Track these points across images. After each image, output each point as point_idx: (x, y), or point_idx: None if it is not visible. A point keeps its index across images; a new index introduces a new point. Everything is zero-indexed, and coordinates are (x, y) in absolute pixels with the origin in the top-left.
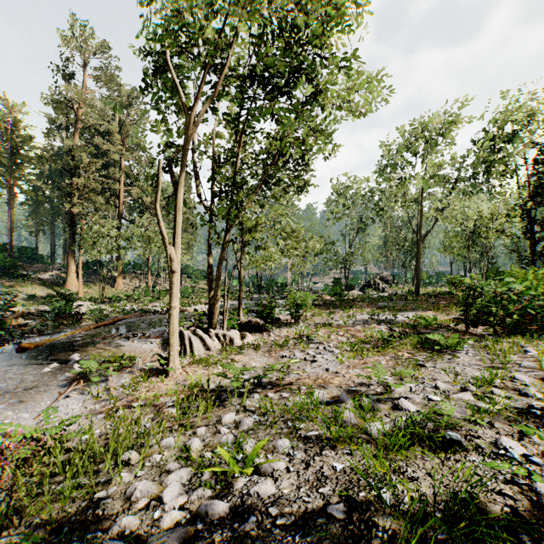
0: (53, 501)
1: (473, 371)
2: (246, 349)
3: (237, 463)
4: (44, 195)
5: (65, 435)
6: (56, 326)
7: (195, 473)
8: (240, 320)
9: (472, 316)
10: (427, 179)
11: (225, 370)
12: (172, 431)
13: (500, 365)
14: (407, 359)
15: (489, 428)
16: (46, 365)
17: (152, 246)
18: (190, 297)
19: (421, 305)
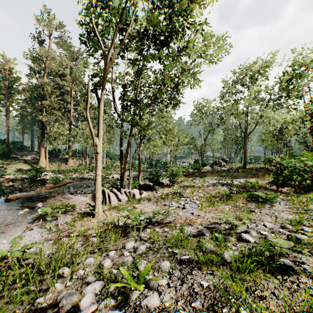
0: (9, 303)
1: (286, 215)
2: (142, 201)
3: (134, 278)
4: (27, 111)
5: (25, 255)
6: (30, 187)
7: (105, 285)
8: (139, 183)
9: (280, 181)
10: (250, 100)
11: (129, 213)
12: (93, 253)
13: (302, 211)
14: (242, 207)
15: (308, 256)
16: (21, 210)
17: (88, 140)
18: (111, 170)
19: (247, 175)
